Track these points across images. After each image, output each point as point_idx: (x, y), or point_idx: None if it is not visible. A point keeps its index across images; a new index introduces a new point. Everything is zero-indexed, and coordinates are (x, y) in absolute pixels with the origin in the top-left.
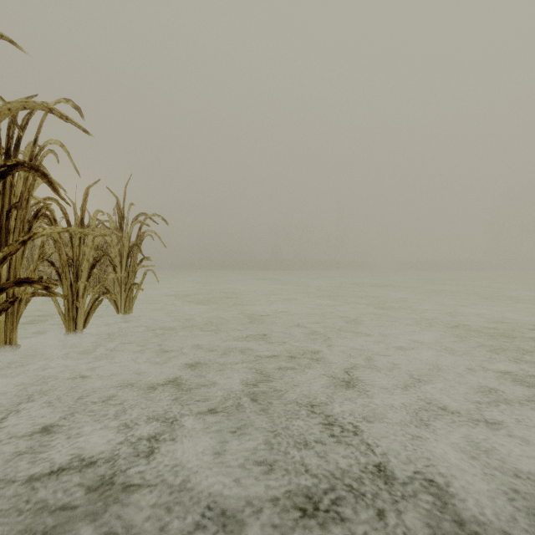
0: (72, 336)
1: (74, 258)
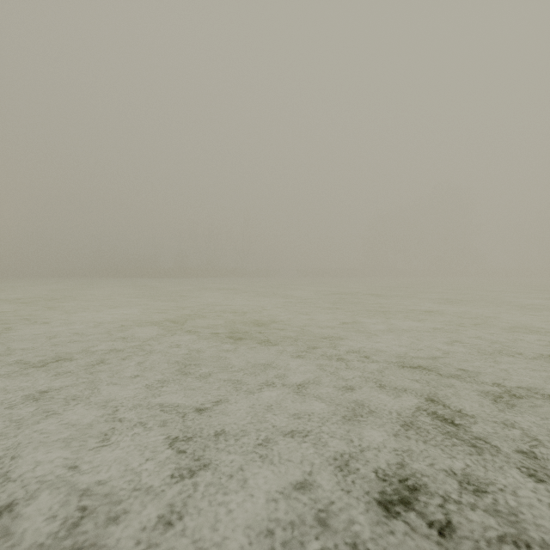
0: None
1: None
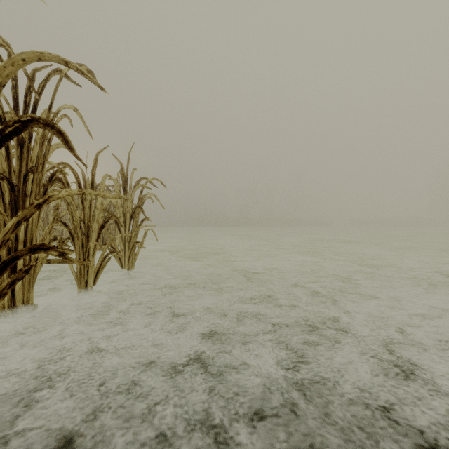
0: (83, 293)
1: (85, 220)
